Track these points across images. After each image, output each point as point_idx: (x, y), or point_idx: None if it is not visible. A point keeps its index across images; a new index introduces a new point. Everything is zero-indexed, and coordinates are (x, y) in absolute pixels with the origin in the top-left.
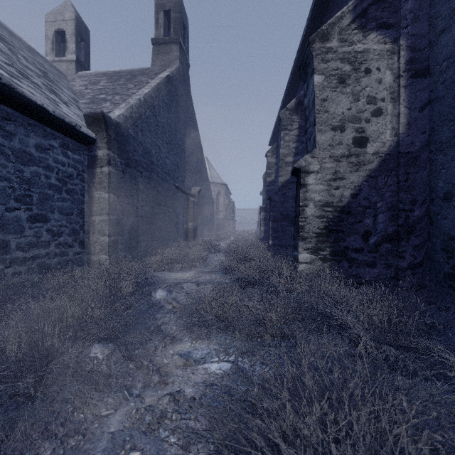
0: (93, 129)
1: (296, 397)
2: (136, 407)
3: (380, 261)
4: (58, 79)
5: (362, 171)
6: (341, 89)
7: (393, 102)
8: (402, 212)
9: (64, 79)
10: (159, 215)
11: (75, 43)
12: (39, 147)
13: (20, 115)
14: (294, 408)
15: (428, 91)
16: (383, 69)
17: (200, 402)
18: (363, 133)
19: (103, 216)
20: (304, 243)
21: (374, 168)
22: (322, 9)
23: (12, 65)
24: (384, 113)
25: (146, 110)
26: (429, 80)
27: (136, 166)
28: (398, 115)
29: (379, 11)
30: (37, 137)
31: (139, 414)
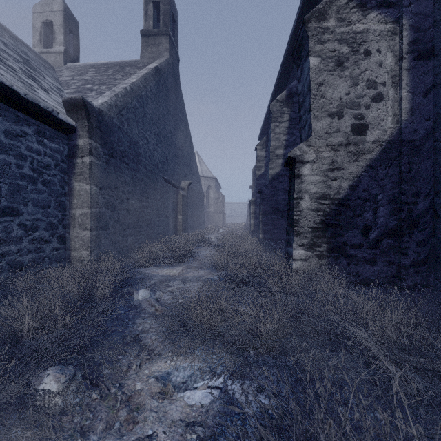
0: (73, 117)
1: None
2: None
3: (381, 258)
4: (43, 68)
5: (361, 161)
6: (339, 72)
7: (395, 87)
8: (404, 205)
9: (50, 70)
10: (147, 208)
11: (63, 35)
12: (9, 133)
13: None
14: None
15: (432, 74)
16: (384, 51)
17: None
18: (363, 120)
19: (84, 209)
20: (299, 238)
21: (374, 157)
22: None
23: None
24: (385, 98)
25: (132, 100)
26: (434, 63)
27: (121, 157)
28: (400, 100)
29: None
30: (6, 122)
31: None
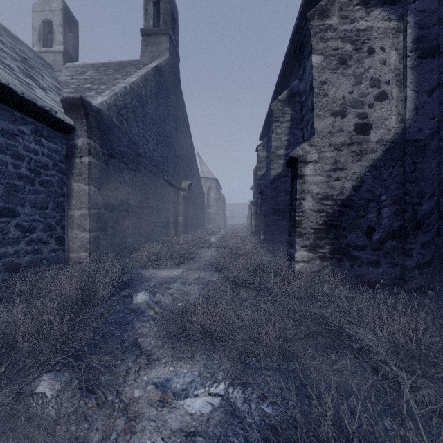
0: (71, 116)
1: None
2: None
3: (385, 259)
4: (41, 67)
5: (364, 161)
6: (342, 70)
7: (399, 85)
8: (408, 205)
9: (49, 69)
10: (147, 209)
11: (62, 34)
12: (6, 132)
13: None
14: None
15: (437, 73)
16: (388, 49)
17: None
18: (366, 119)
19: (83, 210)
20: (301, 240)
21: (378, 157)
22: None
23: None
24: (389, 97)
25: (132, 99)
26: (439, 61)
27: (120, 157)
28: (404, 99)
29: None
30: (3, 121)
31: None
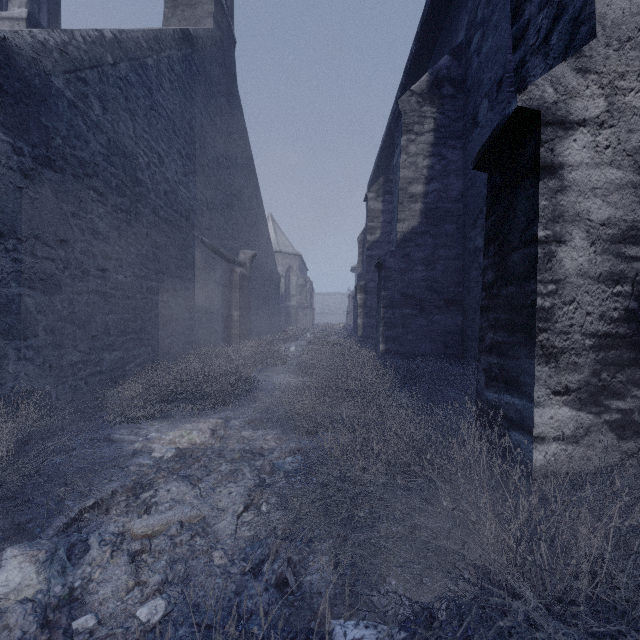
0: None
1: None
2: None
3: None
4: None
5: None
6: None
7: None
8: None
9: None
10: (160, 294)
11: None
12: None
13: None
14: None
15: None
16: None
17: None
18: None
19: None
20: (554, 370)
21: None
22: None
23: None
24: None
25: (117, 60)
26: None
27: (81, 175)
28: None
29: None
30: None
31: None
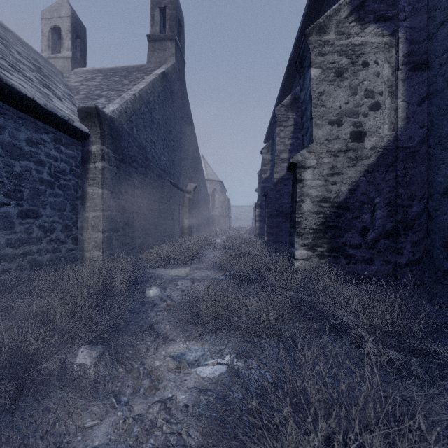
0: (87, 124)
1: (298, 408)
2: (123, 417)
3: (378, 257)
4: (53, 75)
5: (359, 166)
6: (338, 82)
7: (391, 96)
8: (400, 207)
9: (59, 76)
10: (154, 211)
11: (70, 40)
12: (30, 141)
13: (10, 108)
14: (296, 421)
15: (427, 84)
16: (381, 62)
17: (193, 410)
18: (361, 127)
19: (97, 212)
20: (301, 239)
21: (372, 163)
22: (317, 5)
23: (3, 58)
24: (382, 107)
25: (141, 106)
26: (428, 74)
27: (130, 162)
28: (396, 109)
29: (377, 4)
30: (28, 131)
31: (127, 425)
